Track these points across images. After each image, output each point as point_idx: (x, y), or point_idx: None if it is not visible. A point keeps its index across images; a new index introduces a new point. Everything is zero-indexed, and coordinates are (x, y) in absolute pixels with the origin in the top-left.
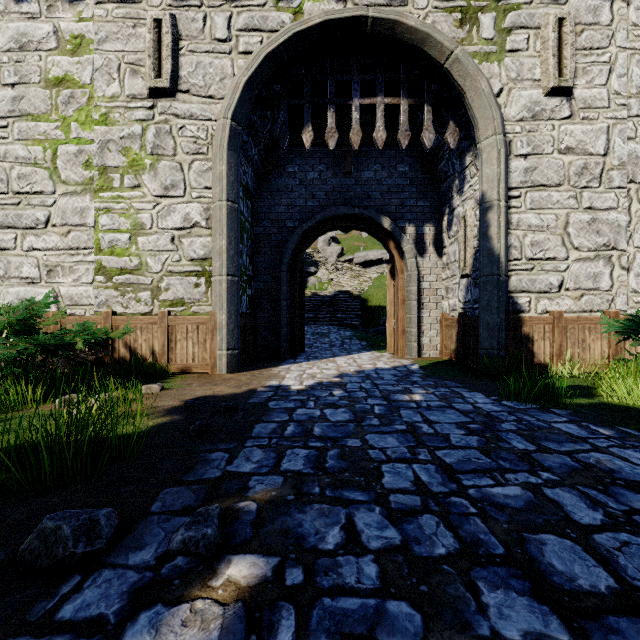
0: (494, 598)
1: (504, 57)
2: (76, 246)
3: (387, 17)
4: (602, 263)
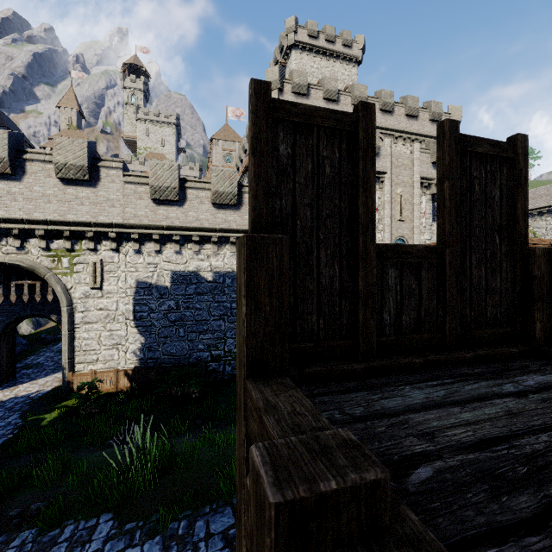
0: None
1: (73, 274)
2: None
3: (14, 263)
4: (115, 350)
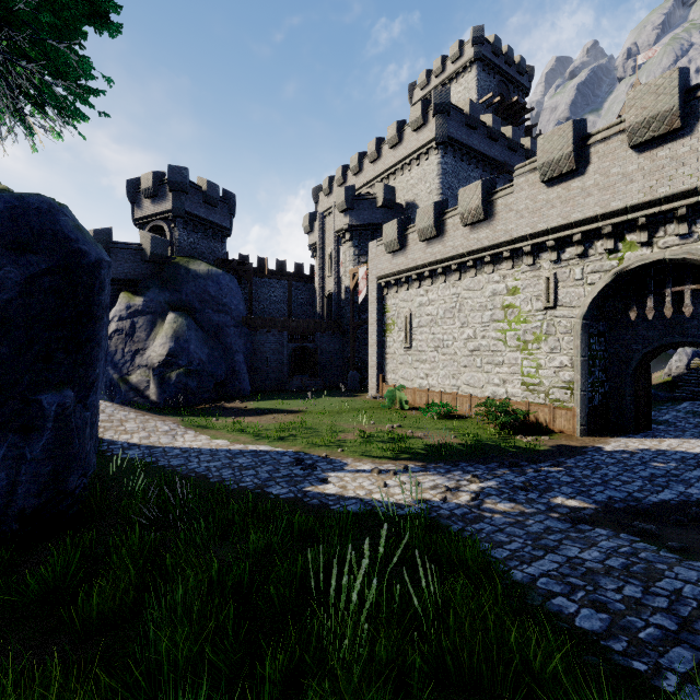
0: (595, 479)
1: None
2: (513, 372)
3: (678, 257)
4: None
